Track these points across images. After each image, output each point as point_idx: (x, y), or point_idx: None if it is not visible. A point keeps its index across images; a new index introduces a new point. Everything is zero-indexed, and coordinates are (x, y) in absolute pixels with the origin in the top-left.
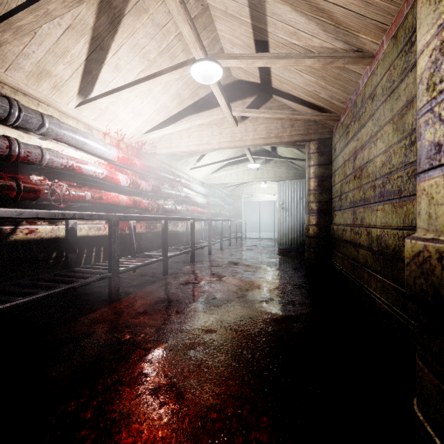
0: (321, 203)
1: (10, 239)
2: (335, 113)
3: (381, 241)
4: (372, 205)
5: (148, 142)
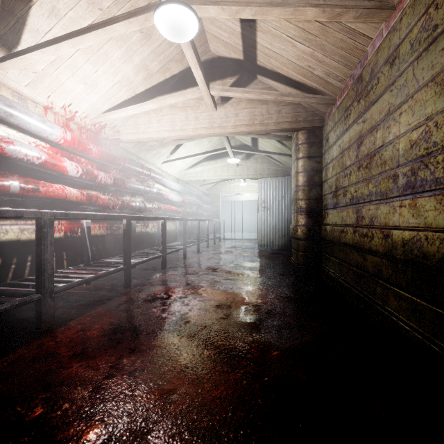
0: (311, 201)
1: None
2: (330, 96)
3: (413, 247)
4: (392, 199)
5: (109, 125)
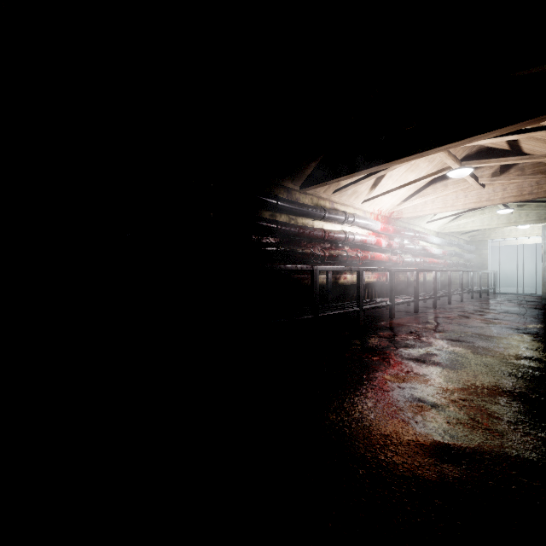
0: None
1: (339, 282)
2: None
3: None
4: None
5: (396, 210)
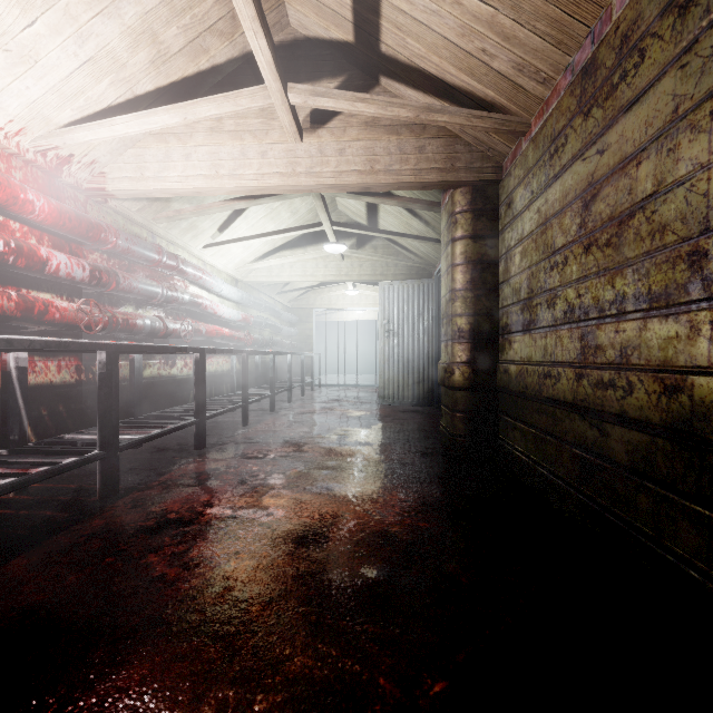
0: (478, 318)
1: None
2: (518, 117)
3: None
4: (685, 307)
5: (79, 159)
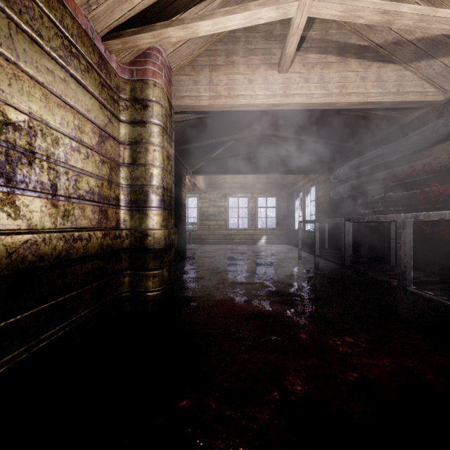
0: None
1: None
2: None
3: (27, 253)
4: None
5: None
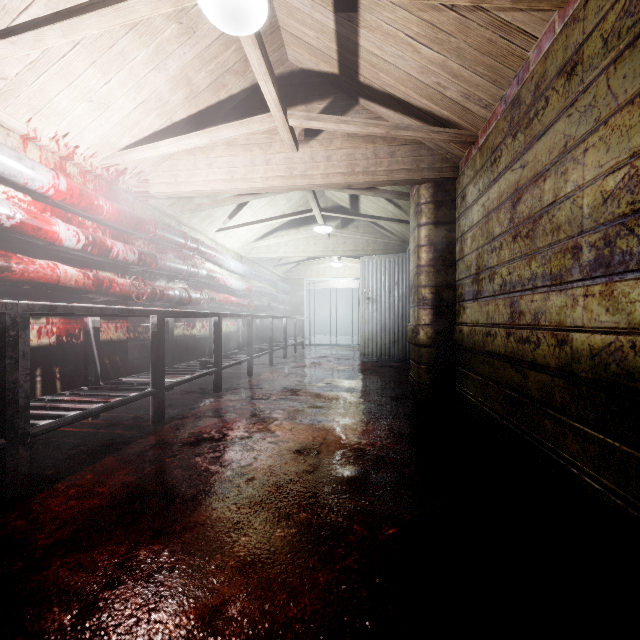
0: (439, 288)
1: None
2: (468, 130)
3: (609, 360)
4: (570, 285)
5: (131, 170)
